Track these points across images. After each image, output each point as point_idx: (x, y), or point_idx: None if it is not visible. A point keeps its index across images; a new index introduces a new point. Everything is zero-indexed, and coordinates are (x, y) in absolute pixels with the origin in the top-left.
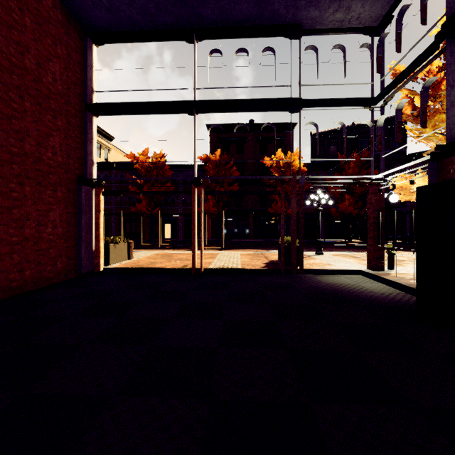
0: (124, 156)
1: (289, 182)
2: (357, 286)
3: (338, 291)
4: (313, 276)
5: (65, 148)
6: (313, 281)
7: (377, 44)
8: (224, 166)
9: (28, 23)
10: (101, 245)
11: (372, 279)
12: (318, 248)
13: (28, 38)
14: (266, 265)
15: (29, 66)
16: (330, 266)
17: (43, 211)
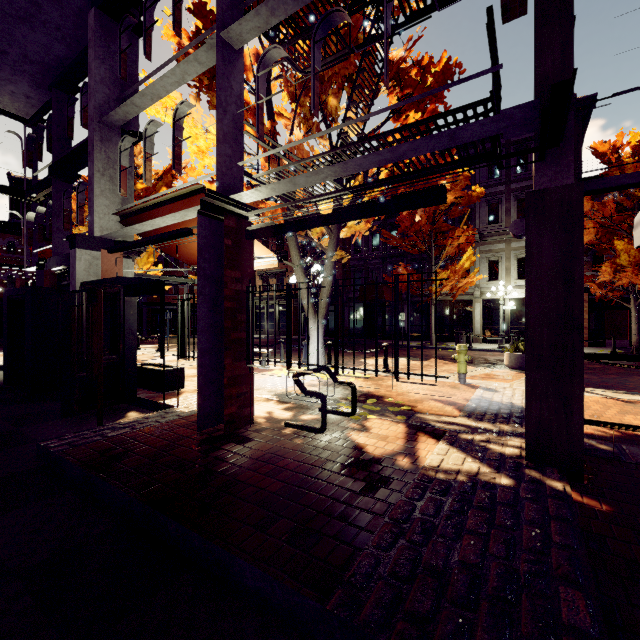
0: None
1: None
2: None
3: None
4: None
5: None
6: None
7: (28, 139)
8: None
9: None
10: None
11: None
12: None
13: None
14: None
15: None
16: None
17: None
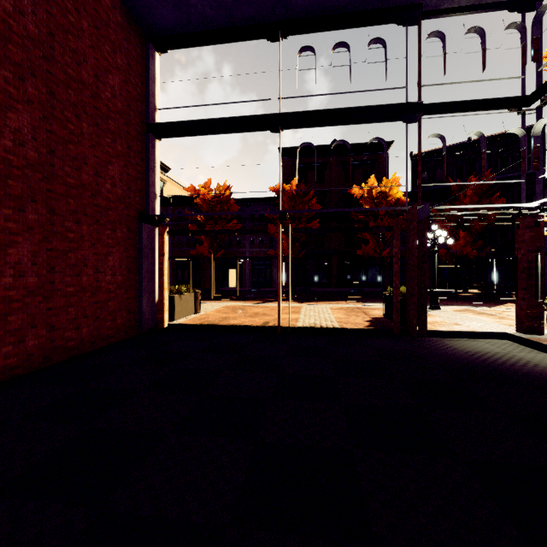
0: (180, 190)
1: (384, 216)
2: (511, 357)
3: (488, 364)
4: (438, 339)
5: (125, 178)
6: (443, 347)
7: (533, 22)
8: (301, 198)
9: (86, 27)
10: (165, 296)
11: (528, 347)
12: (433, 301)
13: (85, 45)
14: (370, 324)
15: (86, 79)
16: (460, 326)
17: (102, 255)
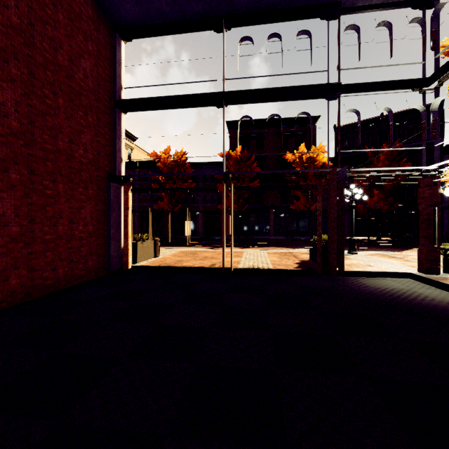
0: (145, 156)
1: (313, 177)
2: (413, 293)
3: (393, 298)
4: (354, 278)
5: (95, 145)
6: (358, 284)
7: (431, 17)
8: (245, 163)
9: (61, 19)
10: (129, 243)
11: (427, 284)
12: (351, 247)
13: (61, 34)
14: (299, 265)
15: (62, 62)
16: (372, 267)
17: (75, 209)
